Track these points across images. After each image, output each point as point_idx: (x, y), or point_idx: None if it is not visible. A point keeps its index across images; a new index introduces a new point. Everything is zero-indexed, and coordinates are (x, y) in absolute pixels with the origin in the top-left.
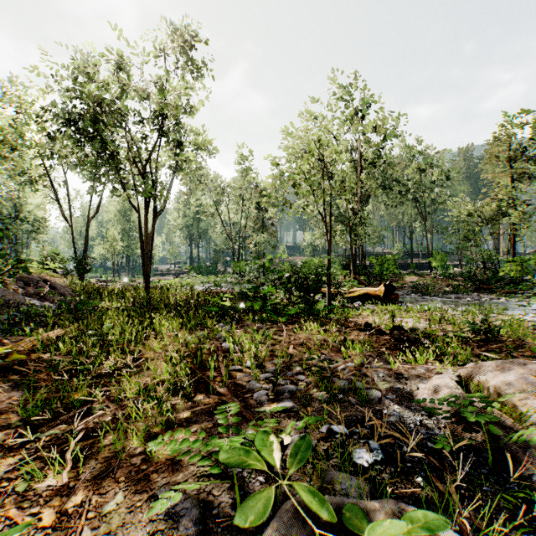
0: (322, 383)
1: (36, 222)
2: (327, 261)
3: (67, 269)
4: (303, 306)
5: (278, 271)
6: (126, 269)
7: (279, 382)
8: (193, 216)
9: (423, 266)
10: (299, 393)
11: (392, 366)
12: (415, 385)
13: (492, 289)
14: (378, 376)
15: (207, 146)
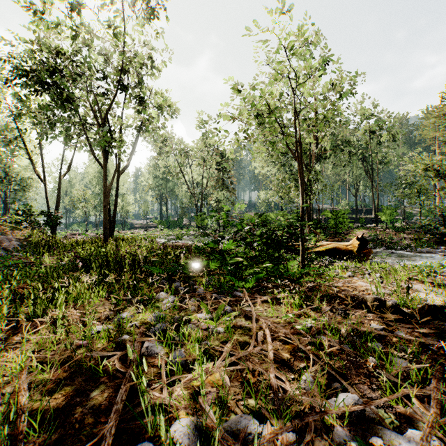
0: None
1: (23, 182)
2: (302, 210)
3: (37, 222)
4: (271, 265)
5: (238, 223)
6: None
7: None
8: (161, 177)
9: (366, 221)
10: None
11: None
12: None
13: None
14: None
15: (169, 105)
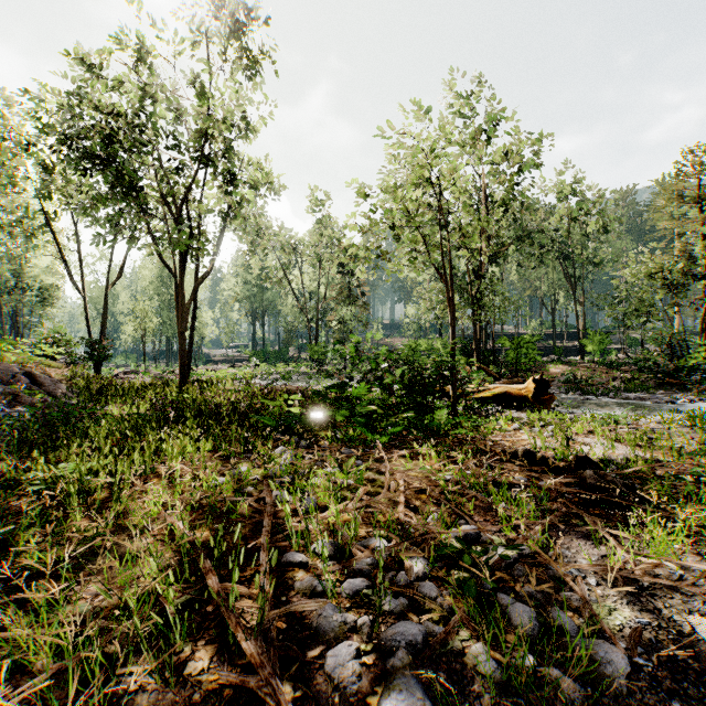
0: (474, 606)
1: (43, 291)
2: (452, 345)
3: (75, 355)
4: (413, 415)
5: (373, 360)
6: (166, 354)
7: (382, 605)
8: (255, 283)
9: (569, 351)
10: (430, 645)
11: (612, 559)
12: (681, 616)
13: (685, 385)
14: (587, 584)
15: (271, 182)
